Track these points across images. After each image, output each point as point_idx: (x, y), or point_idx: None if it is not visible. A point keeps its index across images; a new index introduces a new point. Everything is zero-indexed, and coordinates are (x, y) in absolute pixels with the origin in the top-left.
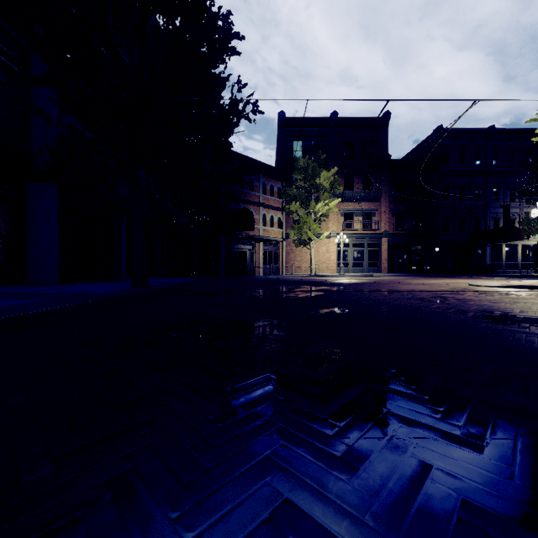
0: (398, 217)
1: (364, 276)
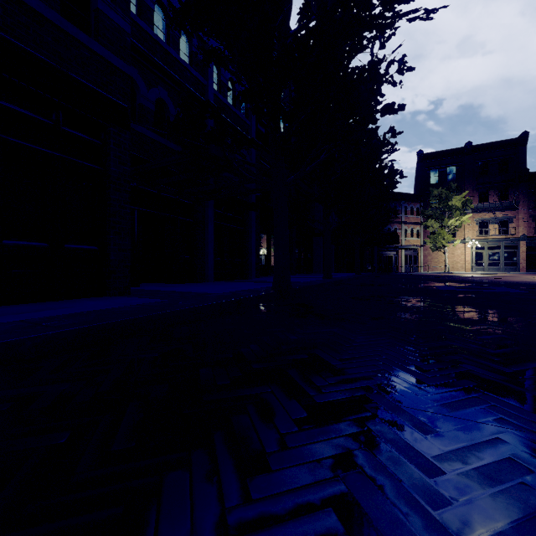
0: None
1: (496, 273)
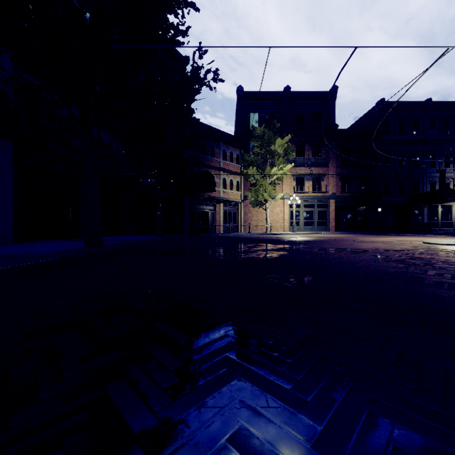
0: (344, 181)
1: (314, 233)
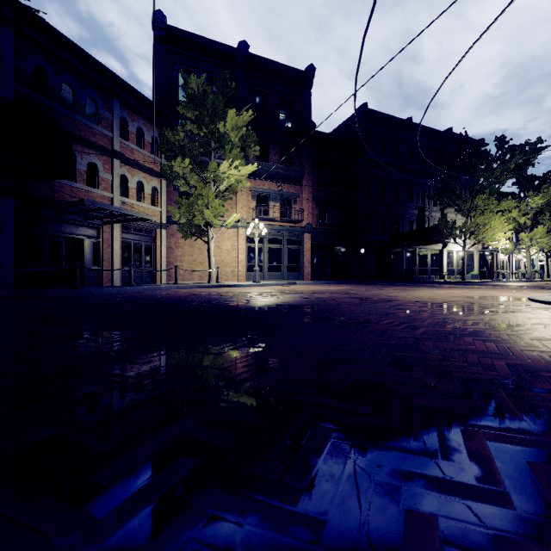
0: (321, 208)
1: (287, 284)
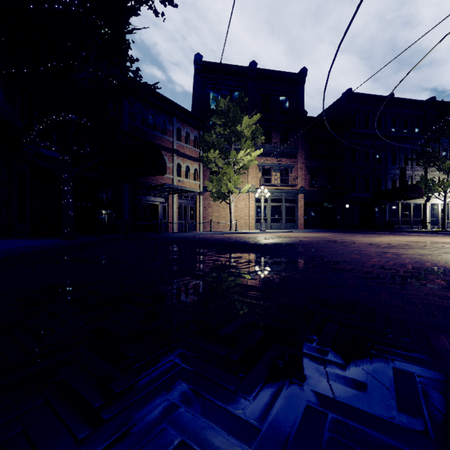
0: (312, 174)
1: (285, 232)
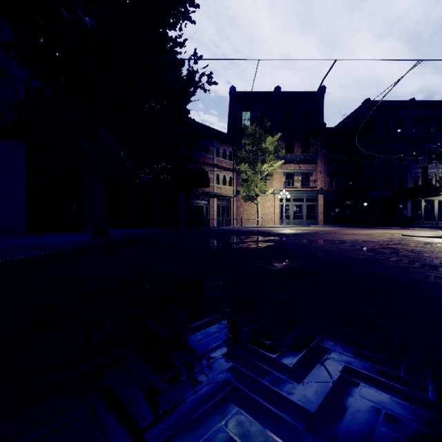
0: (331, 176)
1: (303, 227)
